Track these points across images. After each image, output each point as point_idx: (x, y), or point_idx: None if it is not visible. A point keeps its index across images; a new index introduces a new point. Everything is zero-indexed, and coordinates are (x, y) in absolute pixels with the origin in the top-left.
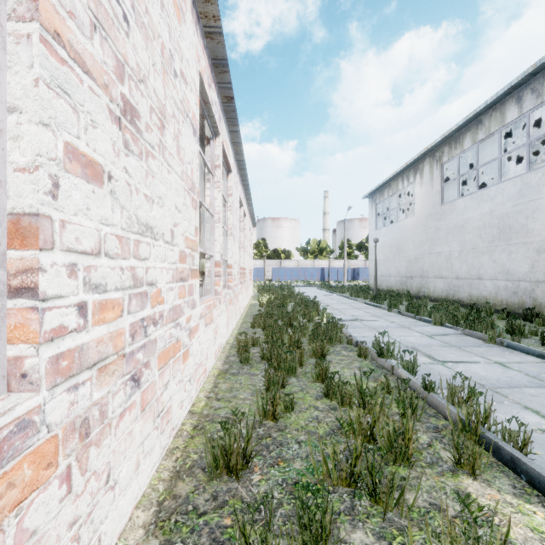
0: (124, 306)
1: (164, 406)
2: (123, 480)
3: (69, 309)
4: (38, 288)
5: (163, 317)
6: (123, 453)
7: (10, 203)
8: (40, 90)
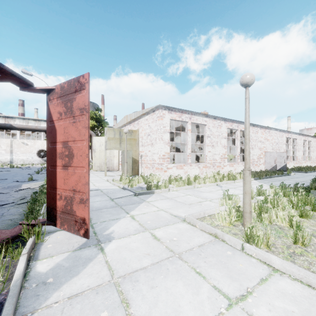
0: (313, 159)
1: (314, 165)
2: (313, 166)
3: (312, 159)
4: (311, 158)
5: (314, 160)
6: (313, 165)
7: (310, 156)
8: (311, 153)
